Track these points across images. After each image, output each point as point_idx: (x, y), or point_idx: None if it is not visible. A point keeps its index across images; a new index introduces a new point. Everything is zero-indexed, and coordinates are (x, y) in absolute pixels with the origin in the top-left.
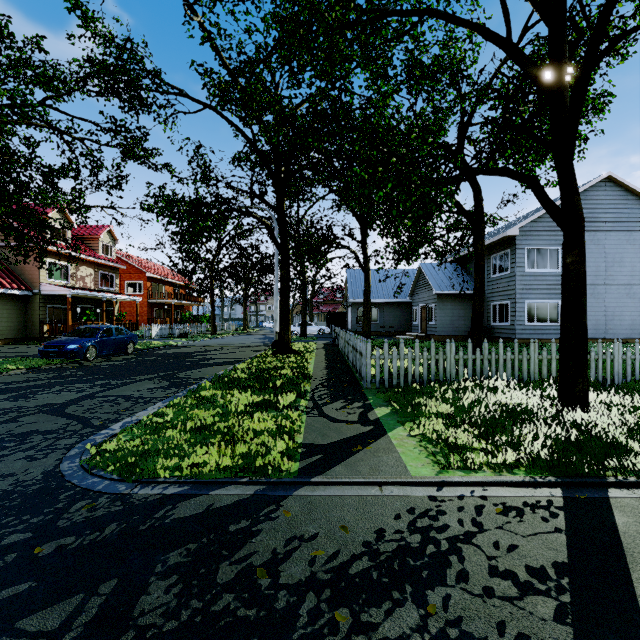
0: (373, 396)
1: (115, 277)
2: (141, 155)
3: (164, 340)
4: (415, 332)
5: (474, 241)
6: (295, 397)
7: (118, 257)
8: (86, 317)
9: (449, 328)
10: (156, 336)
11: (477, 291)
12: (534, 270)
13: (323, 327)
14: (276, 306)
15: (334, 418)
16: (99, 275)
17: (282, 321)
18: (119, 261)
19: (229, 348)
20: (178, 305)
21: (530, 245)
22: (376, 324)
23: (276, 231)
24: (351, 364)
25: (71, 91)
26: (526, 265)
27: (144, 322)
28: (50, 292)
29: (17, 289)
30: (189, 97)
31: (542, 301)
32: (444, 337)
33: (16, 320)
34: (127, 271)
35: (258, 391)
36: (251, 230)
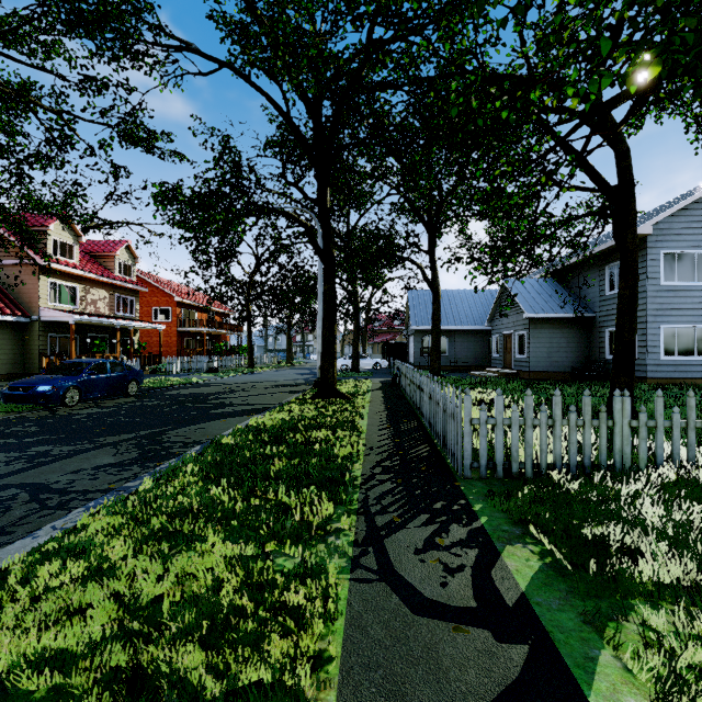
0: (482, 502)
1: (135, 301)
2: (141, 136)
3: (188, 376)
4: (496, 367)
5: (616, 231)
6: (331, 504)
7: (144, 280)
8: (96, 348)
9: (545, 362)
10: (181, 371)
11: (625, 307)
12: (674, 283)
13: (379, 360)
14: (319, 334)
15: (416, 592)
16: (115, 299)
17: (325, 354)
18: (140, 283)
19: (260, 388)
20: (213, 334)
21: (668, 248)
22: (445, 357)
23: (320, 238)
24: (424, 419)
25: (19, 25)
26: (662, 276)
27: (173, 354)
28: (51, 318)
29: (11, 315)
30: (200, 52)
31: (686, 326)
32: (539, 374)
33: (11, 352)
34: (154, 295)
35: (268, 481)
36: (292, 243)
